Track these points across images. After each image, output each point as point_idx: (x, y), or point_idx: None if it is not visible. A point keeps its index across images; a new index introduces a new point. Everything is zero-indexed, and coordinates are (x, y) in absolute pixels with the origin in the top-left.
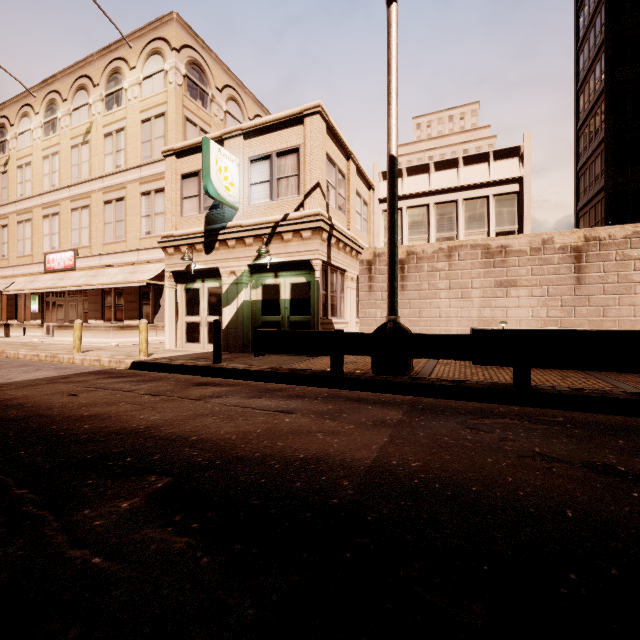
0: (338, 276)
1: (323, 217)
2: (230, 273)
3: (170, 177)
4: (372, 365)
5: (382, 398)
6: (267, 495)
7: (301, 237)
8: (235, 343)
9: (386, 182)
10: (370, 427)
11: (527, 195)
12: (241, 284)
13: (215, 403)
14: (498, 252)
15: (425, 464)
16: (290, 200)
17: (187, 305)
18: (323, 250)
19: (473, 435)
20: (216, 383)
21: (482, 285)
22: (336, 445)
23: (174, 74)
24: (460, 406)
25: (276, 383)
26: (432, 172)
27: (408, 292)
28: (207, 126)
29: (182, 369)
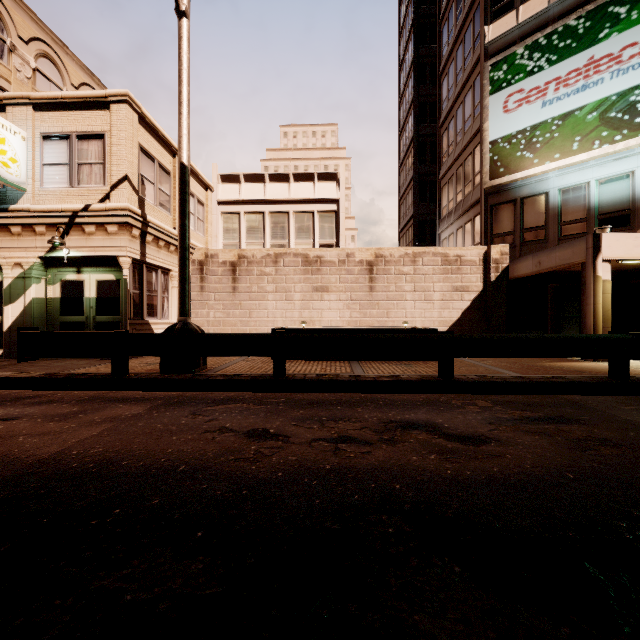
0: (159, 275)
1: (130, 213)
2: (14, 265)
3: None
4: (160, 365)
5: (147, 396)
6: None
7: (106, 231)
8: None
9: (225, 185)
10: (94, 424)
11: (342, 215)
12: (30, 278)
13: None
14: (315, 261)
15: (106, 449)
16: (94, 189)
17: None
18: (134, 247)
19: (189, 420)
20: None
21: (302, 289)
22: (29, 445)
23: None
24: (214, 397)
25: (45, 390)
26: (267, 182)
27: (239, 294)
28: (3, 81)
29: None
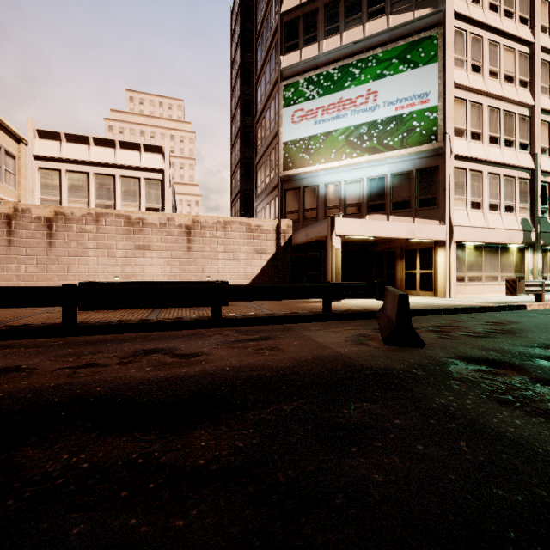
0: None
1: None
2: None
3: None
4: None
5: None
6: None
7: None
8: None
9: (43, 141)
10: None
11: (167, 184)
12: None
13: None
14: (137, 223)
15: None
16: None
17: None
18: None
19: None
20: None
21: (125, 247)
22: None
23: None
24: None
25: None
26: (92, 145)
27: (56, 249)
28: None
29: None
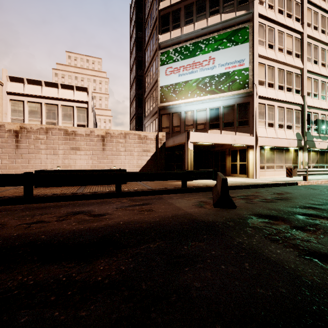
0: None
1: None
2: None
3: None
4: None
5: None
6: None
7: None
8: None
9: (12, 83)
10: None
11: (90, 110)
12: None
13: None
14: (71, 134)
15: None
16: None
17: None
18: None
19: None
20: None
21: (64, 148)
22: None
23: None
24: None
25: None
26: (44, 86)
27: (21, 149)
28: None
29: None
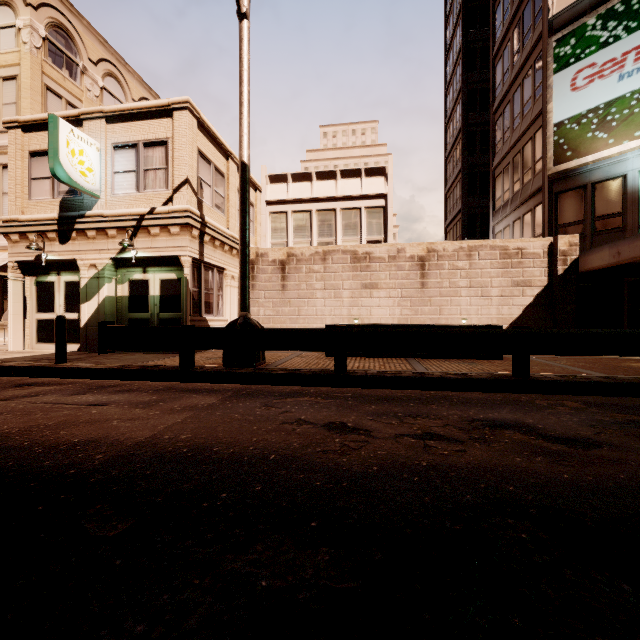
0: (215, 274)
1: (191, 214)
2: (90, 266)
3: (14, 153)
4: (223, 359)
5: (215, 387)
6: (2, 475)
7: (169, 232)
8: (96, 342)
9: (273, 185)
10: (175, 412)
11: (391, 210)
12: (103, 278)
13: (23, 402)
14: (364, 258)
15: (194, 436)
16: (158, 193)
17: (38, 300)
18: (194, 247)
19: (263, 411)
20: (44, 383)
21: (351, 287)
22: (124, 428)
23: (29, 34)
24: (280, 390)
25: (122, 380)
26: (314, 181)
27: (288, 291)
28: (77, 100)
29: (13, 371)
